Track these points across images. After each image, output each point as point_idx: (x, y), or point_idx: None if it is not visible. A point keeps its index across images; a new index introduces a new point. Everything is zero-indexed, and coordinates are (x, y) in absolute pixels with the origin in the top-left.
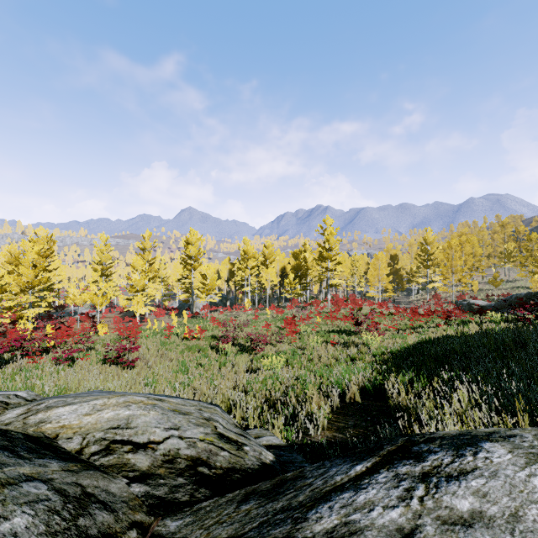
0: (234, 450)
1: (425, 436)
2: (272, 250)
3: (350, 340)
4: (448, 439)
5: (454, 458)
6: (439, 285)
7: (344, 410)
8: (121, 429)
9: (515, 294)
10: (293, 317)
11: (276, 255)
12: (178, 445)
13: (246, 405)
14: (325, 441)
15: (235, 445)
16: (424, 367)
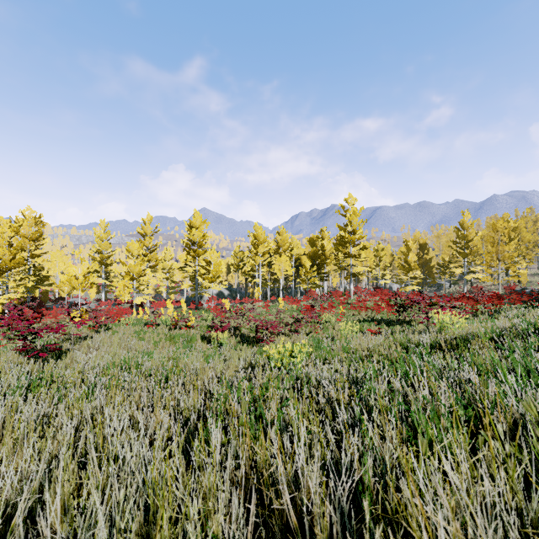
0: None
1: None
2: (286, 236)
3: (395, 330)
4: None
5: None
6: (479, 276)
7: None
8: None
9: None
10: (311, 307)
11: (291, 244)
12: None
13: None
14: None
15: None
16: None
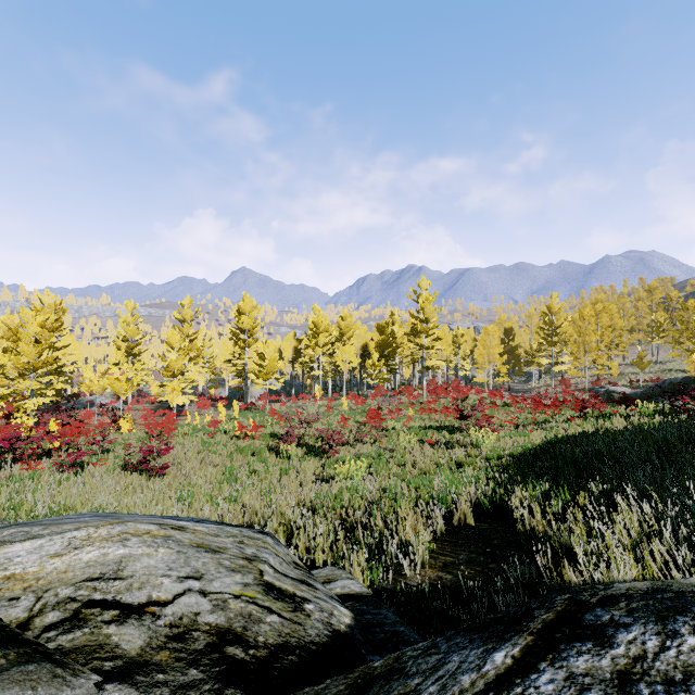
0: (289, 612)
1: (598, 593)
2: (351, 321)
3: (454, 438)
4: (638, 598)
5: (663, 640)
6: (567, 367)
7: (451, 537)
8: (105, 582)
9: (669, 379)
10: (378, 409)
11: (356, 329)
12: (197, 607)
13: (313, 530)
14: (428, 586)
15: (291, 603)
16: (562, 476)
